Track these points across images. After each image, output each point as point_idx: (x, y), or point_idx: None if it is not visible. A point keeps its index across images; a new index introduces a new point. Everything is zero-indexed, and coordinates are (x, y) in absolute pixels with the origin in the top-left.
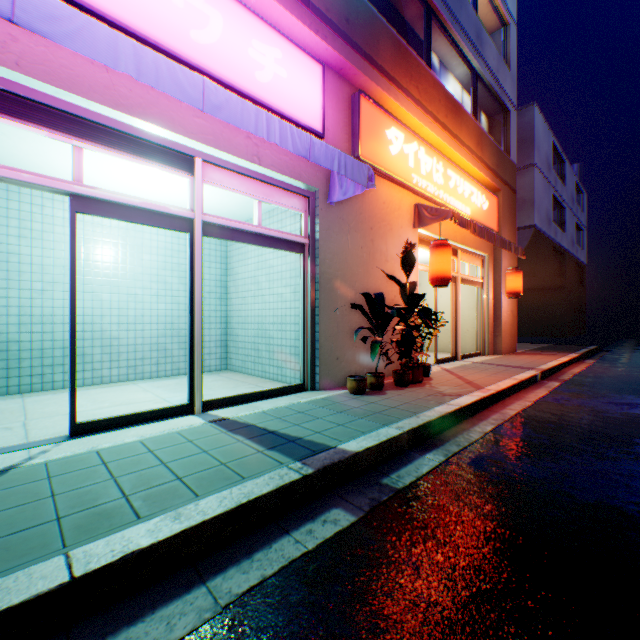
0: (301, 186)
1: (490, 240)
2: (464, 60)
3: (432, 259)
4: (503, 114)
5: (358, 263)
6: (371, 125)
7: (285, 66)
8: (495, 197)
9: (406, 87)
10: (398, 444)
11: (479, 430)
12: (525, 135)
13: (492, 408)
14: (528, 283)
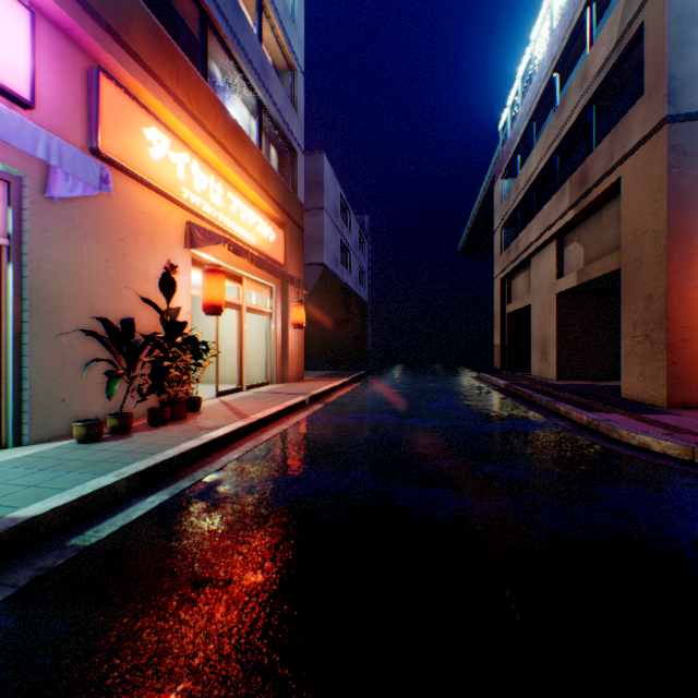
0: None
1: (272, 272)
2: (250, 86)
3: (205, 285)
4: (292, 153)
5: (102, 280)
6: (121, 116)
7: None
8: (283, 231)
9: (173, 88)
10: (114, 493)
11: (226, 460)
12: (317, 179)
13: (252, 436)
14: (322, 315)
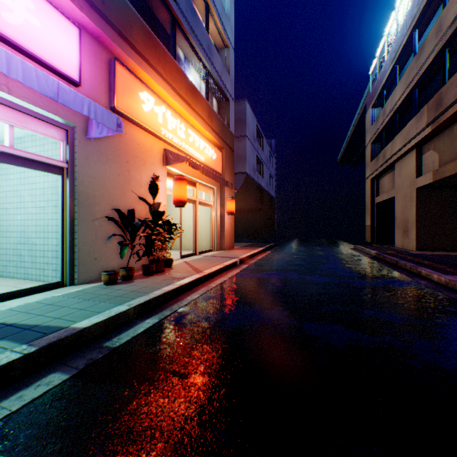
0: (60, 120)
1: (215, 179)
2: (200, 60)
3: (175, 188)
4: (226, 101)
5: (116, 186)
6: (127, 86)
7: (39, 17)
8: (221, 152)
9: (156, 66)
10: (127, 316)
11: (190, 298)
12: (242, 117)
13: (204, 284)
14: (245, 206)
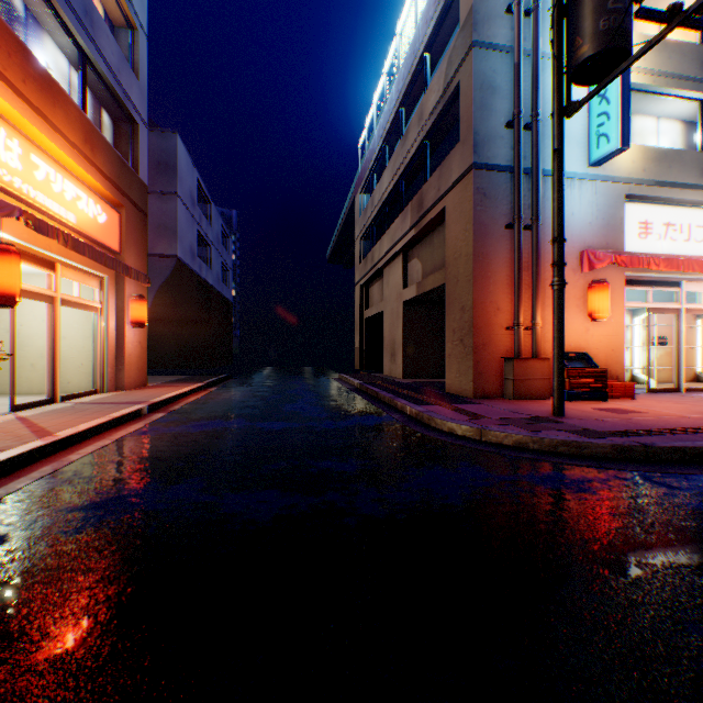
0: None
1: (99, 259)
2: (67, 28)
3: None
4: (132, 124)
5: None
6: None
7: None
8: (119, 213)
9: None
10: None
11: (4, 492)
12: (169, 160)
13: (55, 457)
14: (177, 314)
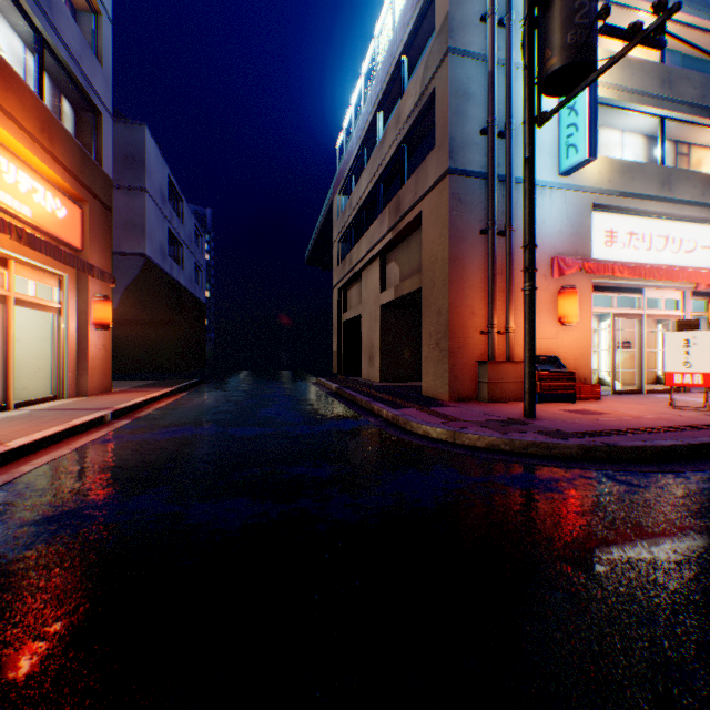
0: None
1: (57, 256)
2: (21, 8)
3: None
4: (96, 114)
5: None
6: None
7: None
8: (81, 207)
9: None
10: None
11: None
12: (137, 154)
13: (5, 469)
14: (146, 315)
